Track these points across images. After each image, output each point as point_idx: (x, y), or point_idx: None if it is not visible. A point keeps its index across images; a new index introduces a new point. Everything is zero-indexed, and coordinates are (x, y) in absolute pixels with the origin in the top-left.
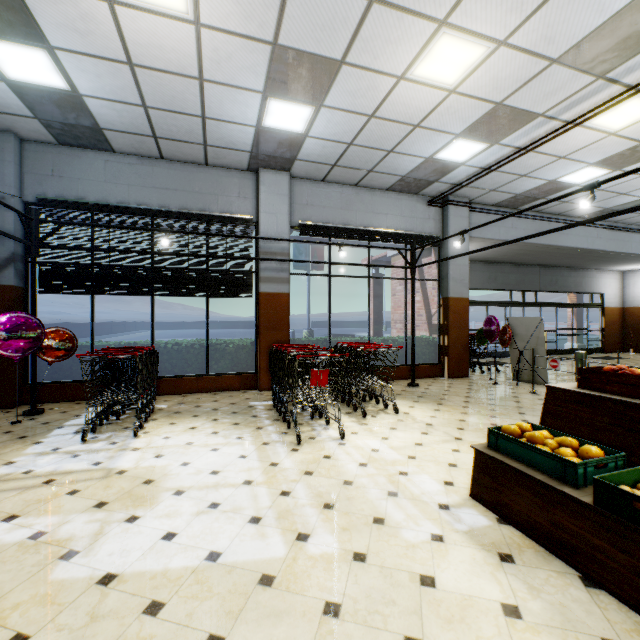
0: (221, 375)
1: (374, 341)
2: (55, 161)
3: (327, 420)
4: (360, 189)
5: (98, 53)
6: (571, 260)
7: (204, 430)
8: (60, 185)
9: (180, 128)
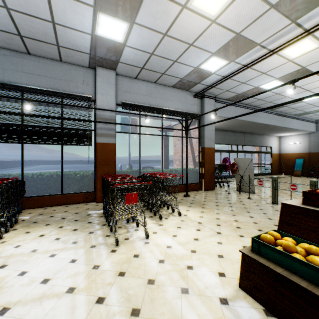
0: (71, 194)
1: (165, 171)
2: None
3: (137, 224)
4: (157, 85)
5: None
6: (259, 130)
7: (50, 237)
8: None
9: (38, 30)
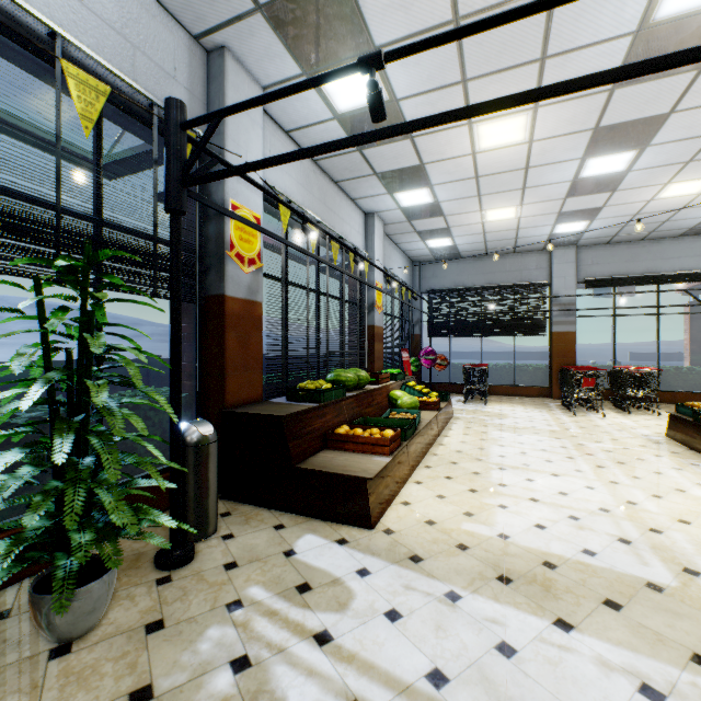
0: (523, 386)
1: (664, 369)
2: (433, 270)
3: (596, 410)
4: (646, 242)
5: (471, 234)
6: None
7: (518, 407)
8: (436, 281)
9: (501, 244)
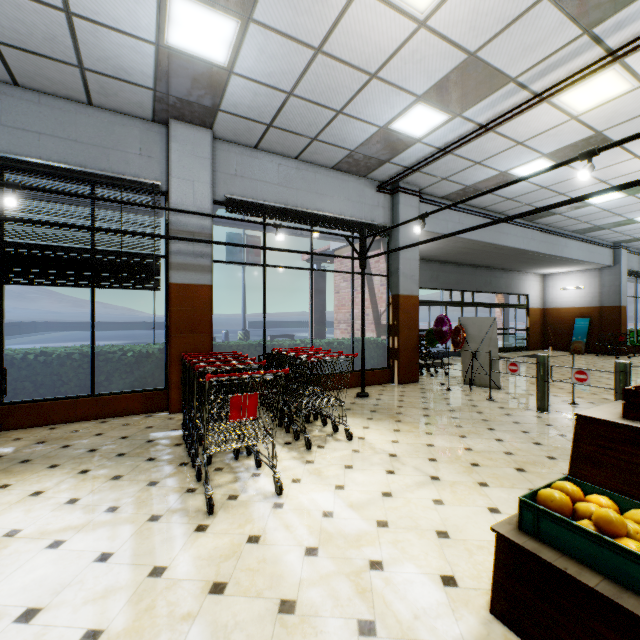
0: (114, 394)
1: (318, 344)
2: None
3: (257, 462)
4: (302, 164)
5: None
6: (505, 261)
7: (55, 497)
8: None
9: (32, 28)
